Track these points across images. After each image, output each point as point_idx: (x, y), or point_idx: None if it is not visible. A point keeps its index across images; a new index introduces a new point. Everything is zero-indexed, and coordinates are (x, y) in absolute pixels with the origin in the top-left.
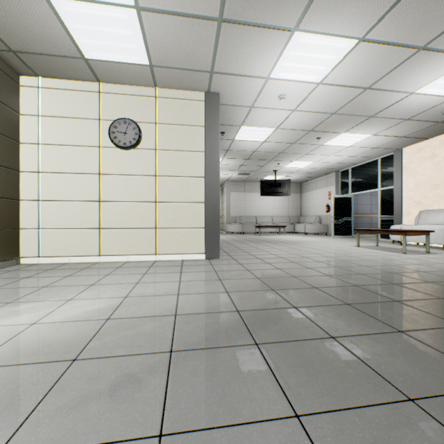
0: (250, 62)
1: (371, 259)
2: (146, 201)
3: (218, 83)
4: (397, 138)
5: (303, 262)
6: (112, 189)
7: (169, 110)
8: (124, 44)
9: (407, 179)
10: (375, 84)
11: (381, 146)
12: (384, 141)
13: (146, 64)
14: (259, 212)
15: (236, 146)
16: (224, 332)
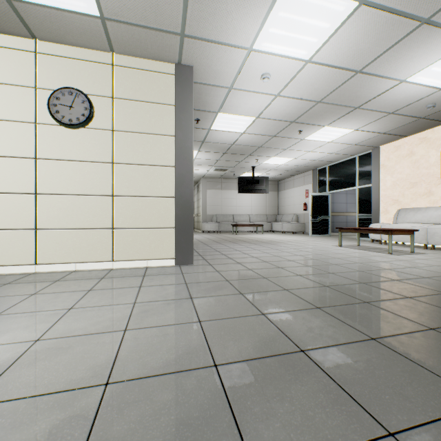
0: (230, 24)
1: (362, 262)
2: (100, 194)
3: (190, 52)
4: (377, 134)
5: (290, 267)
6: (54, 178)
7: (130, 82)
8: None
9: (385, 177)
10: (368, 66)
11: (360, 143)
12: (365, 137)
13: (96, 16)
14: (236, 210)
15: (212, 137)
16: (189, 436)
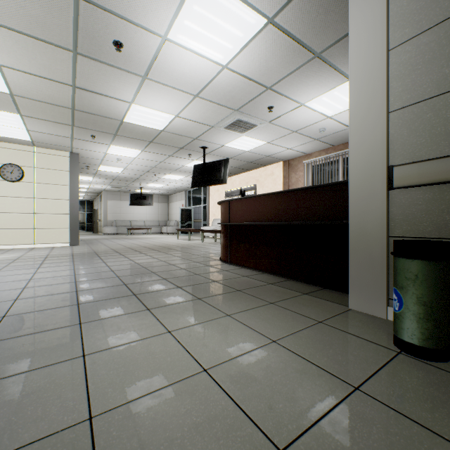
0: (94, 148)
1: (164, 243)
2: (28, 213)
3: (77, 151)
4: None
5: (126, 245)
6: (2, 205)
7: (45, 160)
8: (16, 134)
9: (211, 201)
10: (164, 161)
11: None
12: None
13: (29, 140)
14: (134, 217)
15: (101, 173)
16: (65, 255)
